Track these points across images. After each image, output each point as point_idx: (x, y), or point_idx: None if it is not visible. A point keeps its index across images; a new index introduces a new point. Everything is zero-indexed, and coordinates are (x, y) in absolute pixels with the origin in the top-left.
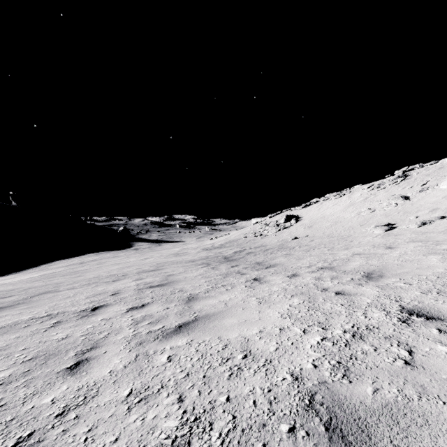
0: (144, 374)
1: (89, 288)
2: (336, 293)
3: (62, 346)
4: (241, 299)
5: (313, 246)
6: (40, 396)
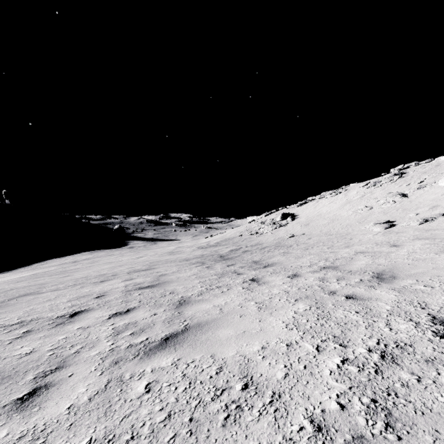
0: (112, 412)
1: (73, 289)
2: (347, 297)
3: (22, 365)
4: (238, 303)
5: (312, 244)
6: None
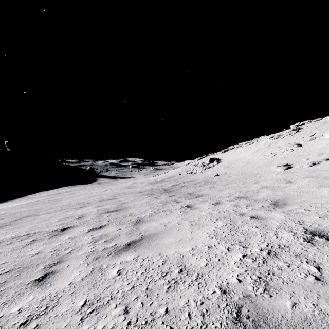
0: (98, 286)
1: (61, 212)
2: (251, 217)
3: (34, 261)
4: (177, 222)
5: (231, 181)
6: (10, 305)
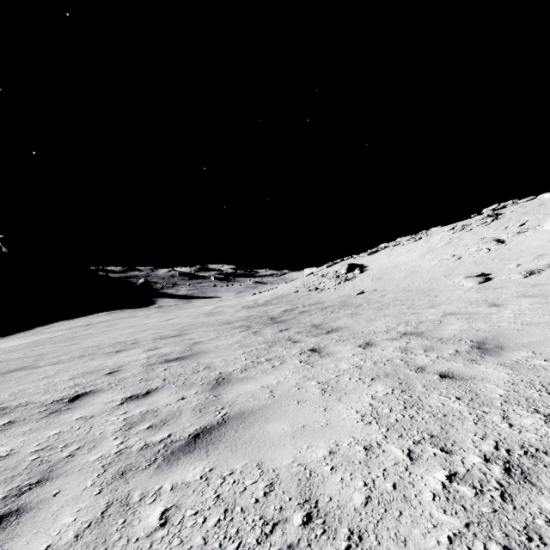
0: None
1: (80, 362)
2: (442, 376)
3: None
4: (294, 383)
5: (387, 303)
6: None
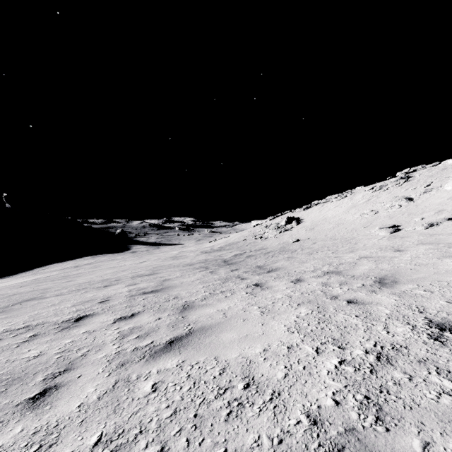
0: (121, 409)
1: (77, 294)
2: (348, 302)
3: (31, 368)
4: (241, 308)
5: (316, 249)
6: None
